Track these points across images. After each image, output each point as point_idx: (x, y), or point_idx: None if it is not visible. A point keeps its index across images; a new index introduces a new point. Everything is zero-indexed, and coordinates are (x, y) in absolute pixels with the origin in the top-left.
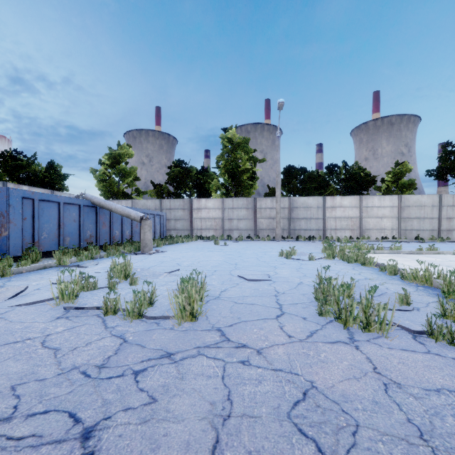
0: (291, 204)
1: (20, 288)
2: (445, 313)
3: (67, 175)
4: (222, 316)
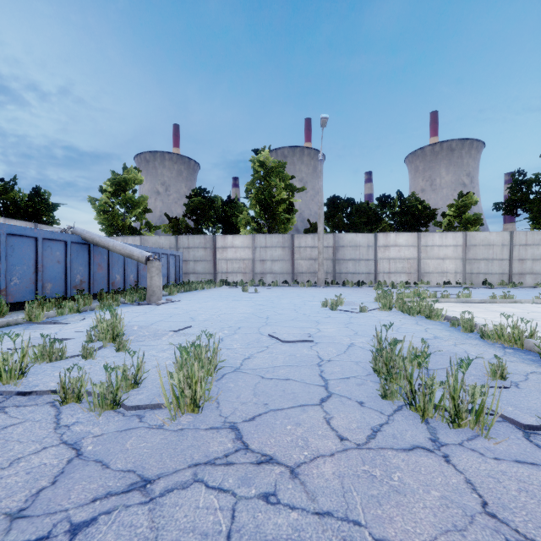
0: (336, 242)
1: None
2: None
3: (57, 204)
4: (240, 402)
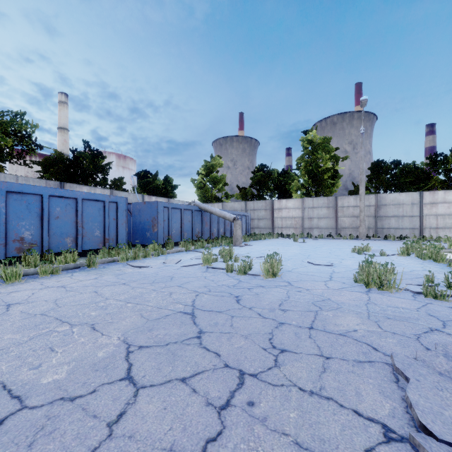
0: (378, 201)
1: (179, 259)
2: (449, 286)
3: (176, 186)
4: (290, 278)
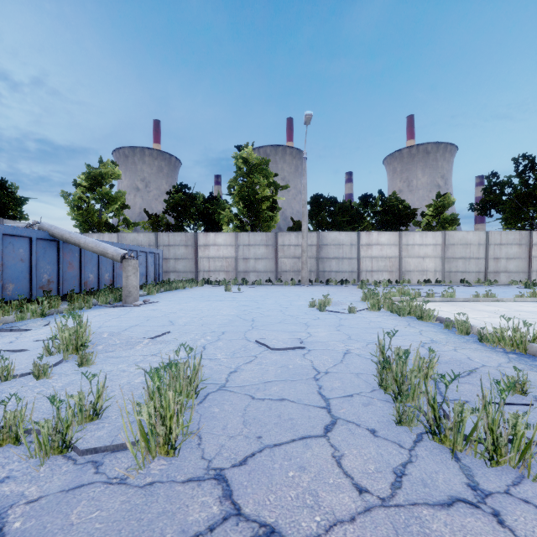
0: (319, 240)
1: None
2: None
3: (25, 198)
4: (227, 436)
